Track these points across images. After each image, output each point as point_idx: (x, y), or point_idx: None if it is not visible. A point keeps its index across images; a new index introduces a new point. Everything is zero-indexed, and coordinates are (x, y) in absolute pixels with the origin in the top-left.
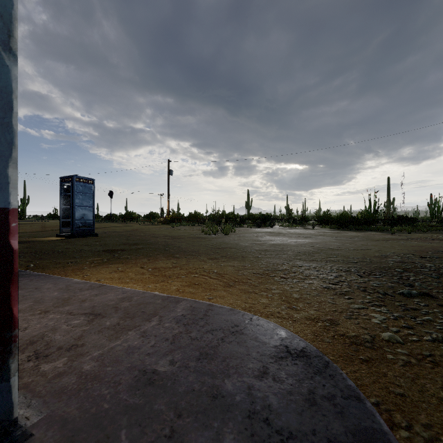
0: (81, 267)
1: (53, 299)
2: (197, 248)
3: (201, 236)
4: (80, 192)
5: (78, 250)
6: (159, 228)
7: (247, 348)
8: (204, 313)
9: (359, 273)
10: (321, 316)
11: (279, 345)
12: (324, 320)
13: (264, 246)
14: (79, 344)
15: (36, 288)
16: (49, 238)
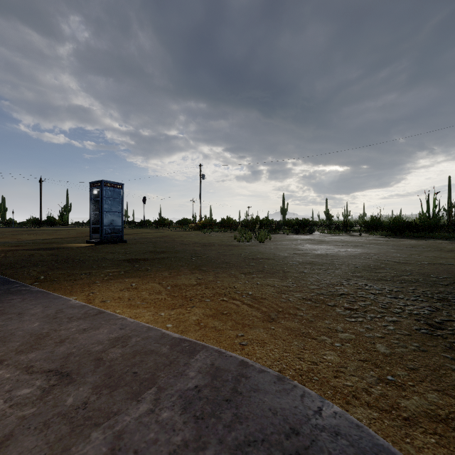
0: (92, 281)
1: (25, 335)
2: (228, 259)
3: (233, 243)
4: (109, 197)
5: (100, 258)
6: (190, 234)
7: None
8: (233, 384)
9: None
10: None
11: None
12: None
13: (308, 256)
14: None
15: (19, 313)
16: (79, 244)
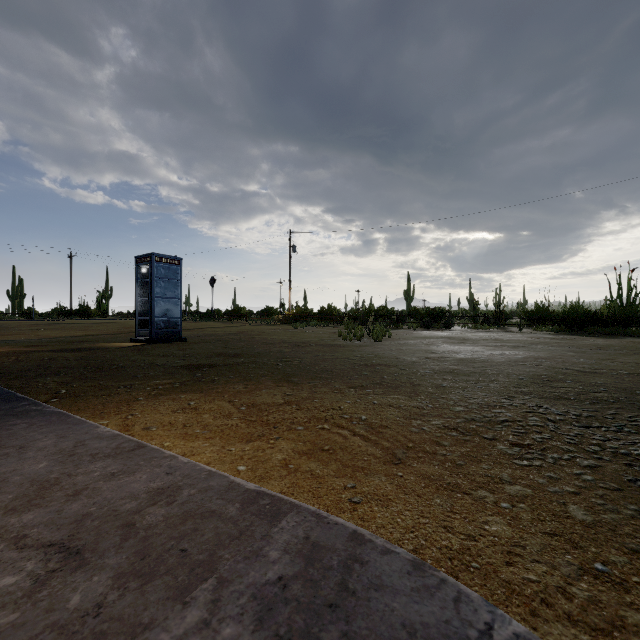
0: (134, 397)
1: (24, 482)
2: (330, 365)
3: (338, 343)
4: (162, 277)
5: (147, 364)
6: (276, 329)
7: None
8: (340, 576)
9: None
10: None
11: None
12: None
13: (446, 362)
14: None
15: (21, 446)
16: (121, 344)
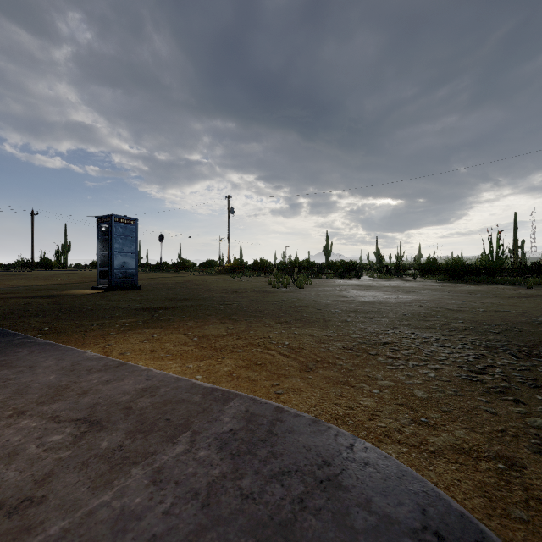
0: (106, 332)
1: (43, 387)
2: (262, 307)
3: (268, 290)
4: (120, 234)
5: (111, 307)
6: (217, 279)
7: (354, 534)
8: (268, 427)
9: (511, 351)
10: (482, 445)
11: (421, 530)
12: (493, 457)
13: (353, 304)
14: (36, 497)
15: (30, 366)
16: (84, 291)
